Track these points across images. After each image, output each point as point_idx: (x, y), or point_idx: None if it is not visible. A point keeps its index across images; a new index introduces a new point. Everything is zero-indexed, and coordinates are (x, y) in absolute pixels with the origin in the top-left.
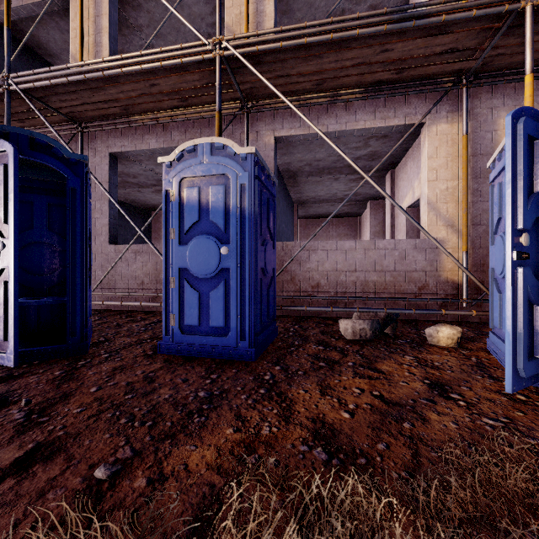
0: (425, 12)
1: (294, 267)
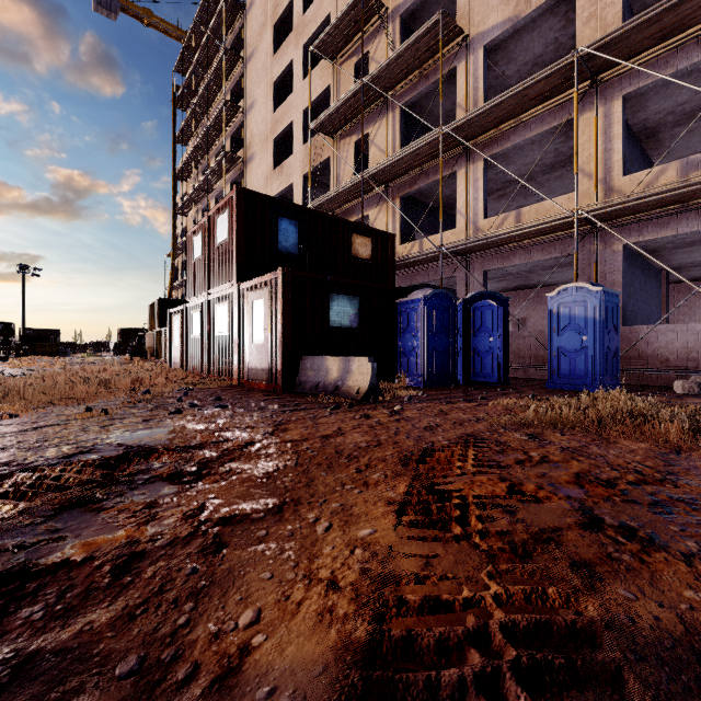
0: None
1: (641, 346)
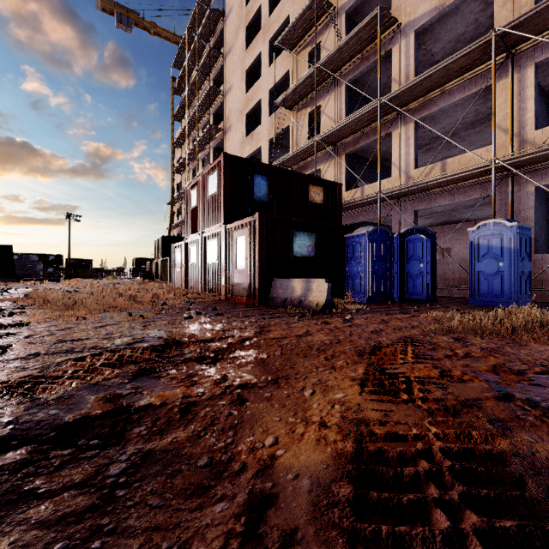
0: None
1: None
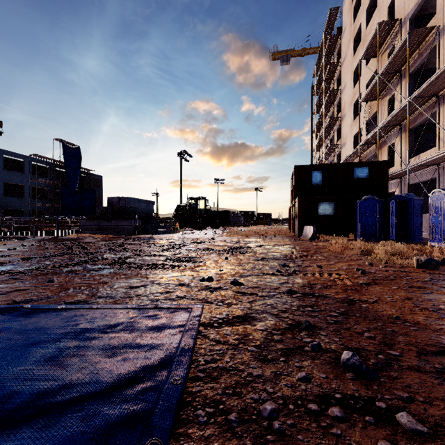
0: None
1: None
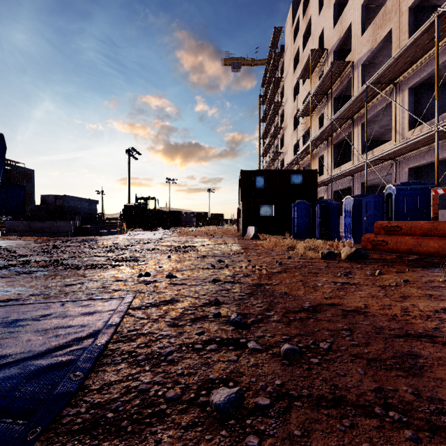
0: (409, 140)
1: None
